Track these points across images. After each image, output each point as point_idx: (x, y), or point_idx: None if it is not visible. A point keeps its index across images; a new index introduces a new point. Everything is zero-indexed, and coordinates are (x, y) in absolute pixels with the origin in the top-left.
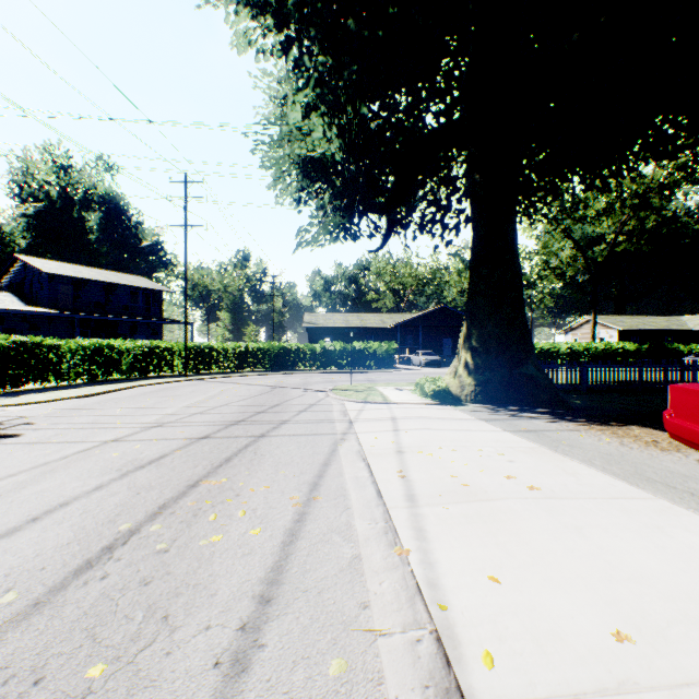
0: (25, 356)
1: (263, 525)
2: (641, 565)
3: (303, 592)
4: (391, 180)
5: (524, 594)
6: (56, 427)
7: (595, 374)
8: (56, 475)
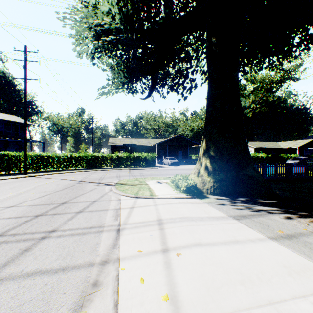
0: None
1: None
2: None
3: None
4: None
5: None
6: None
7: (270, 171)
8: None
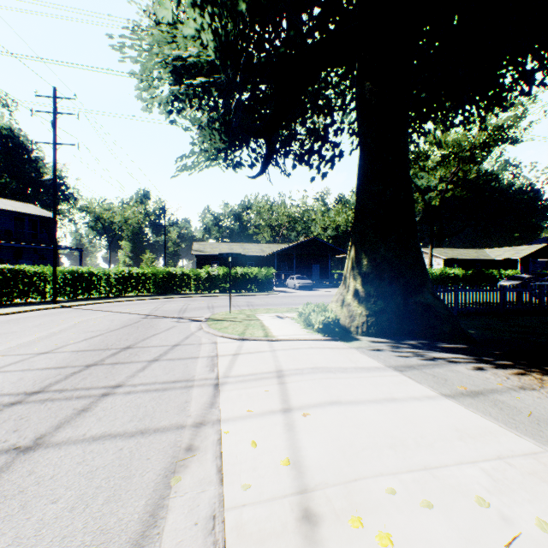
0: None
1: None
2: None
3: None
4: None
5: None
6: None
7: (465, 298)
8: None
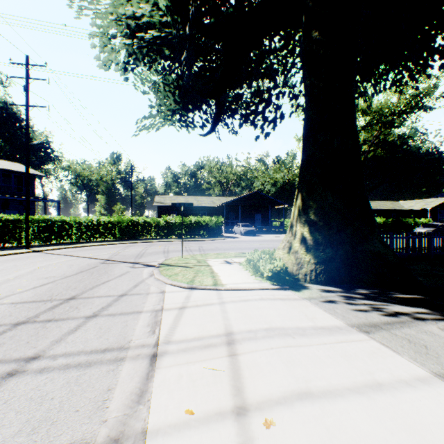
0: None
1: None
2: None
3: None
4: None
5: None
6: None
7: (399, 244)
8: None
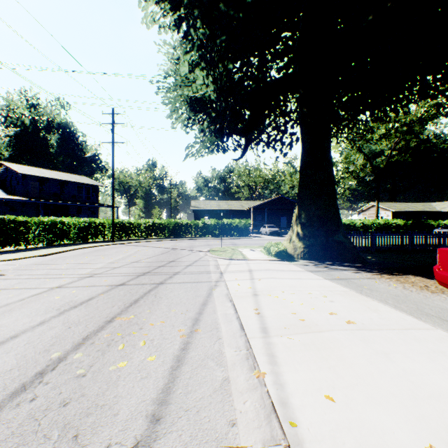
0: (3, 228)
1: (158, 353)
2: (437, 384)
3: (185, 411)
4: (248, 114)
5: (354, 411)
6: (19, 277)
7: (381, 240)
8: (12, 313)
